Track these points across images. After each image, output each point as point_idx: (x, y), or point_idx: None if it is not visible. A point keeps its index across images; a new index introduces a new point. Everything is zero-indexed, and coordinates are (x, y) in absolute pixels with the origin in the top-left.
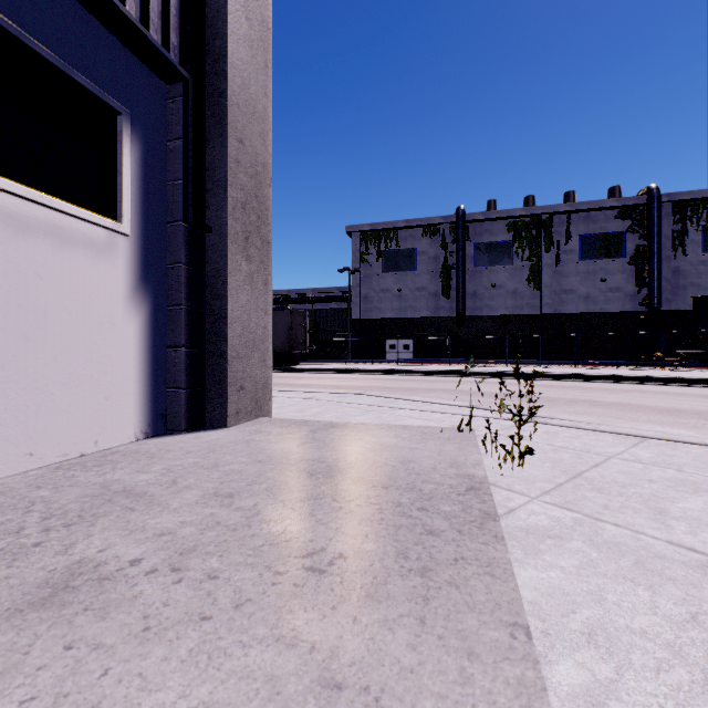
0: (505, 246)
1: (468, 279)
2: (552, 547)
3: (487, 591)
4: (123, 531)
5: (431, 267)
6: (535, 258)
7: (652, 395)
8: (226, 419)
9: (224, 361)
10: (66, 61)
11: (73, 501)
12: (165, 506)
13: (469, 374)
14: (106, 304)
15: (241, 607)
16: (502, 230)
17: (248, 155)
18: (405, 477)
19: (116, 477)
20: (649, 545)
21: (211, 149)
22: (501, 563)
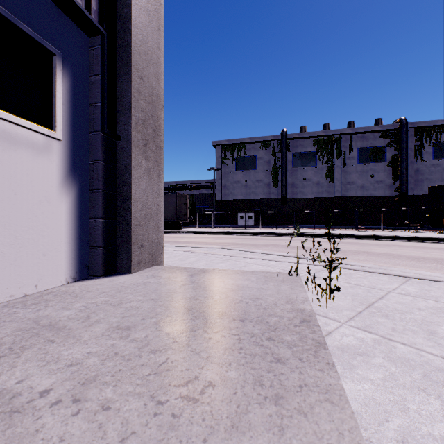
0: (311, 154)
1: (289, 175)
2: (362, 362)
3: (330, 419)
4: (41, 362)
5: (266, 167)
6: (331, 162)
7: (405, 248)
8: (131, 267)
9: (129, 227)
10: (13, 14)
11: (9, 335)
12: (78, 338)
13: (290, 235)
14: (44, 188)
15: (126, 441)
16: (310, 144)
17: (146, 88)
18: (255, 311)
19: (46, 313)
20: (430, 360)
21: (121, 83)
22: (336, 390)
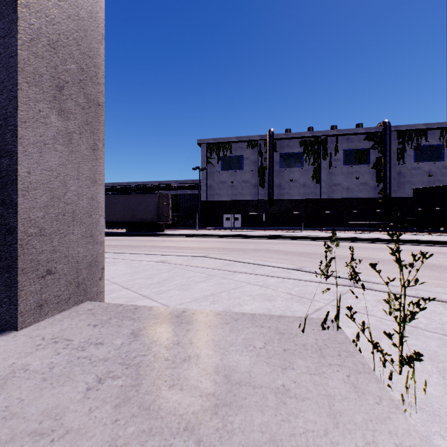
0: (298, 155)
1: (275, 176)
2: None
3: None
4: None
5: (253, 167)
6: (317, 163)
7: (405, 252)
8: (15, 319)
9: (12, 240)
10: None
11: None
12: None
13: (279, 237)
14: None
15: None
16: (297, 145)
17: None
18: None
19: None
20: None
21: None
22: None
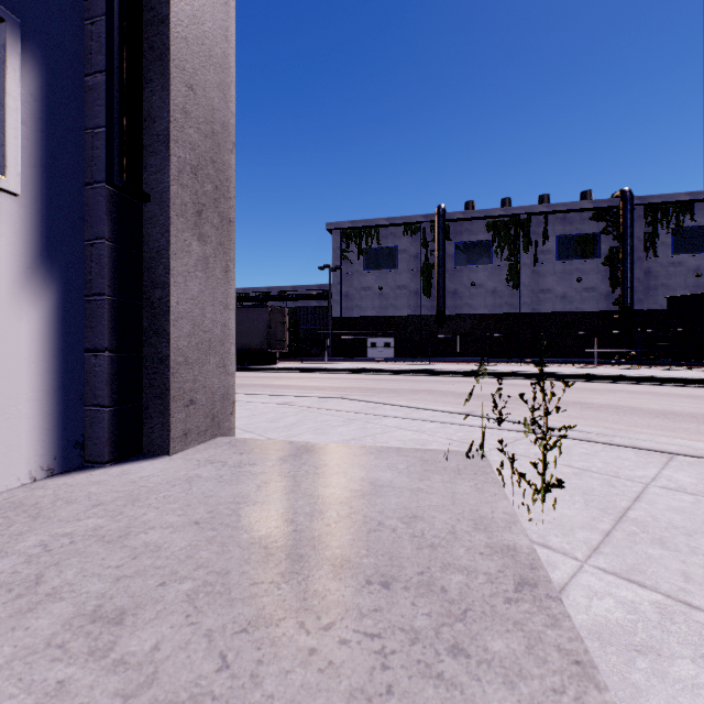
0: (484, 245)
1: (448, 278)
2: (652, 677)
3: None
4: None
5: (412, 265)
6: (514, 257)
7: (639, 396)
8: (168, 444)
9: (165, 368)
10: None
11: None
12: None
13: (452, 373)
14: None
15: None
16: (482, 230)
17: (201, 107)
18: (414, 555)
19: None
20: None
21: (150, 94)
22: None
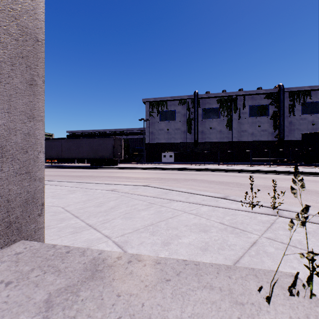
0: (216, 110)
1: (199, 125)
2: None
3: None
4: None
5: (183, 119)
6: (229, 115)
7: None
8: None
9: None
10: None
11: None
12: None
13: (203, 170)
14: None
15: None
16: (215, 102)
17: None
18: None
19: None
20: None
21: None
22: None
